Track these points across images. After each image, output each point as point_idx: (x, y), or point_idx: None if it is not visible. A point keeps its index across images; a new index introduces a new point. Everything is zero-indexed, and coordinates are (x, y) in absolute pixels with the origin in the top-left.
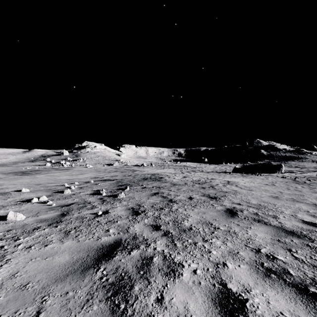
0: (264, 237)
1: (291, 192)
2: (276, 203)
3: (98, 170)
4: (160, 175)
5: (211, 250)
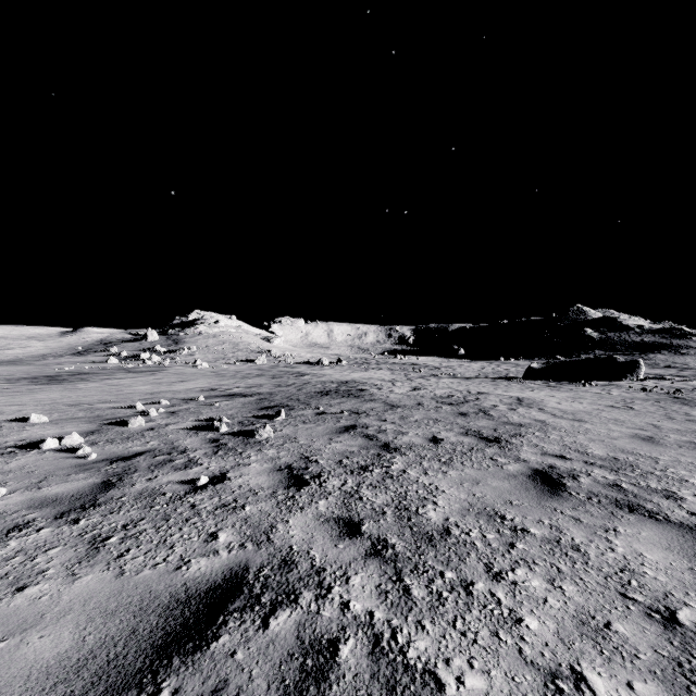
0: (667, 562)
1: (682, 427)
2: (657, 456)
3: (221, 373)
4: (360, 383)
5: (520, 615)
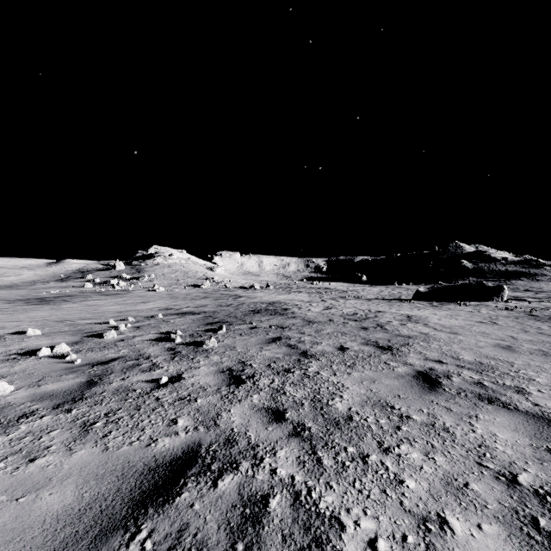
0: (513, 440)
1: (534, 338)
2: (513, 361)
3: (175, 296)
4: (284, 304)
5: (402, 478)
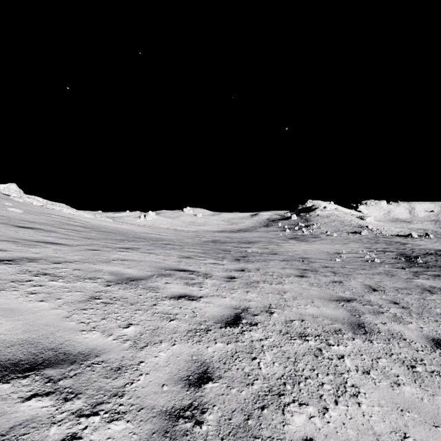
0: None
1: None
2: None
3: (353, 240)
4: None
5: None
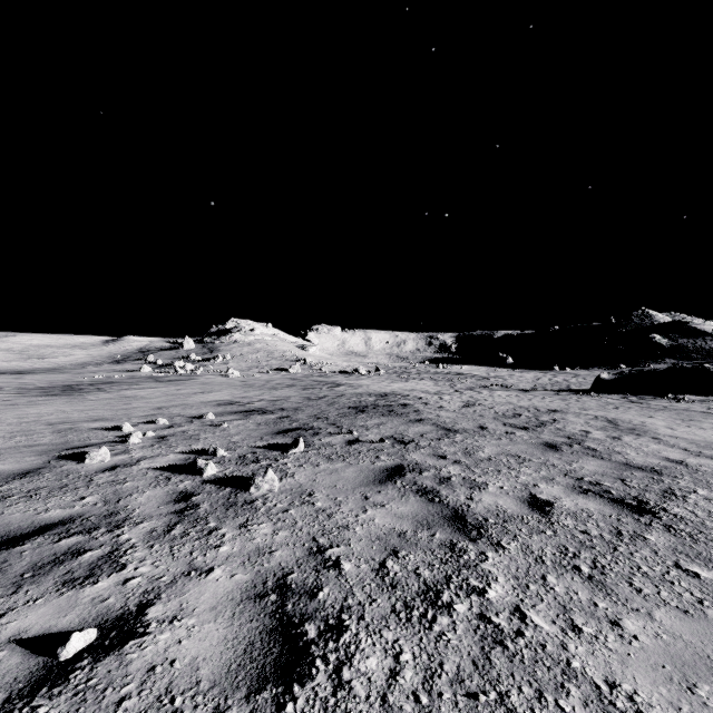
0: None
1: None
2: None
3: (250, 383)
4: (401, 396)
5: None
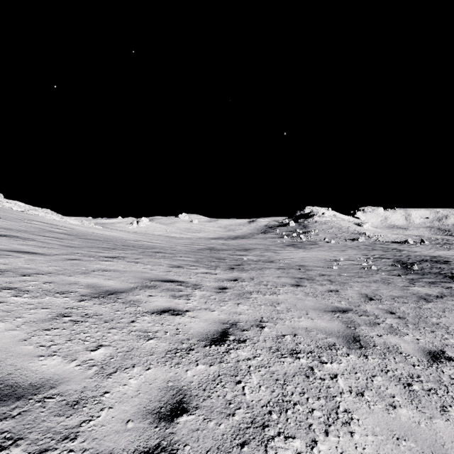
0: None
1: None
2: None
3: (351, 247)
4: (445, 258)
5: None
